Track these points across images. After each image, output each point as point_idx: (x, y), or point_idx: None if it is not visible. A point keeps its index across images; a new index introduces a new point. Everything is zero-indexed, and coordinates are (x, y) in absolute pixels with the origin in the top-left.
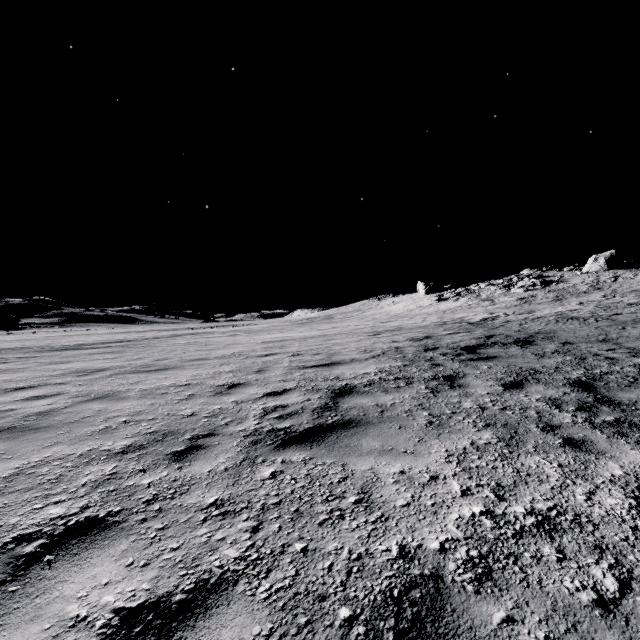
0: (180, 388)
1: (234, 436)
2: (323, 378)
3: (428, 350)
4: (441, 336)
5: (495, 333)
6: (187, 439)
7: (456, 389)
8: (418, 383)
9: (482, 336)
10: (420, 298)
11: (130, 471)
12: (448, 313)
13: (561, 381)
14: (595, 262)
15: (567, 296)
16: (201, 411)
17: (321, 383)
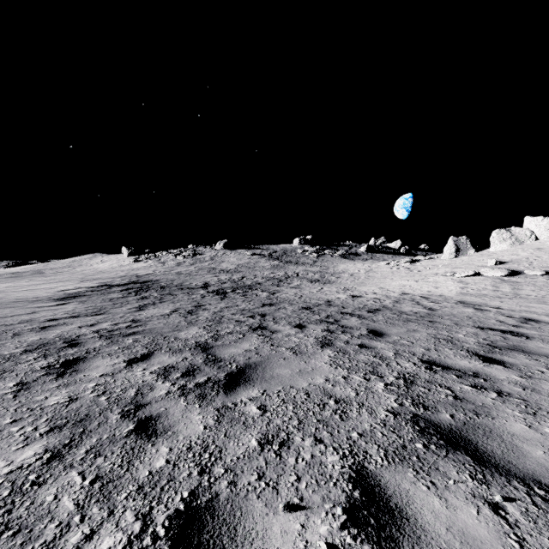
0: (2, 297)
1: (43, 300)
2: (61, 293)
3: (106, 286)
4: (116, 281)
5: (140, 280)
6: (30, 300)
7: (105, 292)
8: (95, 292)
9: (133, 281)
10: (124, 259)
11: (25, 302)
12: (134, 270)
13: (136, 289)
14: (219, 245)
15: (198, 263)
16: (24, 299)
17: (61, 293)
